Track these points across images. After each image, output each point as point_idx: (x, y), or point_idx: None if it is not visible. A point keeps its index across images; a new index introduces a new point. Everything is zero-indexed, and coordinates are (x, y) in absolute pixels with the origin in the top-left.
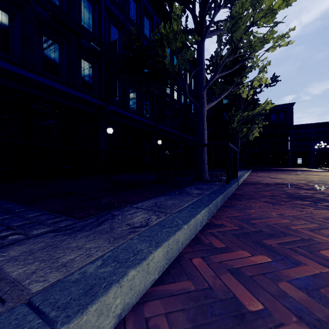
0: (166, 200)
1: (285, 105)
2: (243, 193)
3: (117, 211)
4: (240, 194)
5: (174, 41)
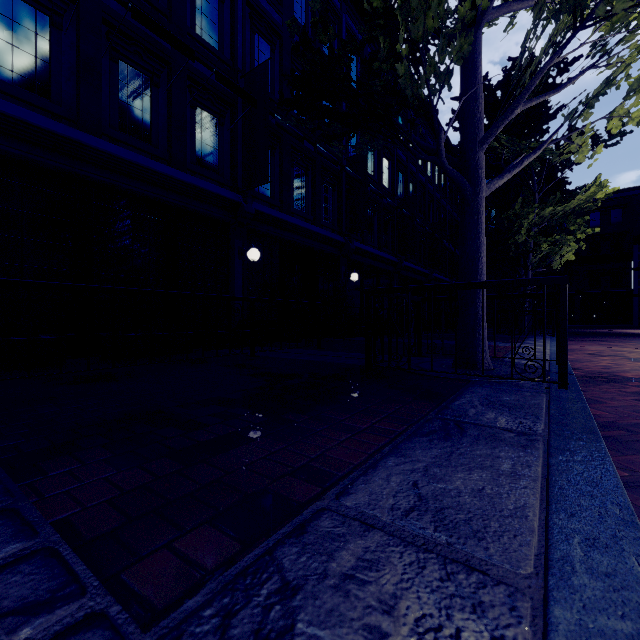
0: (438, 466)
1: (623, 191)
2: (617, 415)
3: (295, 547)
4: (616, 422)
5: (421, 13)
